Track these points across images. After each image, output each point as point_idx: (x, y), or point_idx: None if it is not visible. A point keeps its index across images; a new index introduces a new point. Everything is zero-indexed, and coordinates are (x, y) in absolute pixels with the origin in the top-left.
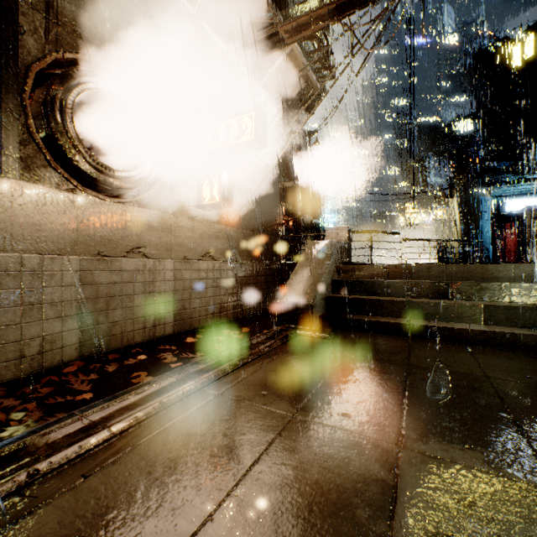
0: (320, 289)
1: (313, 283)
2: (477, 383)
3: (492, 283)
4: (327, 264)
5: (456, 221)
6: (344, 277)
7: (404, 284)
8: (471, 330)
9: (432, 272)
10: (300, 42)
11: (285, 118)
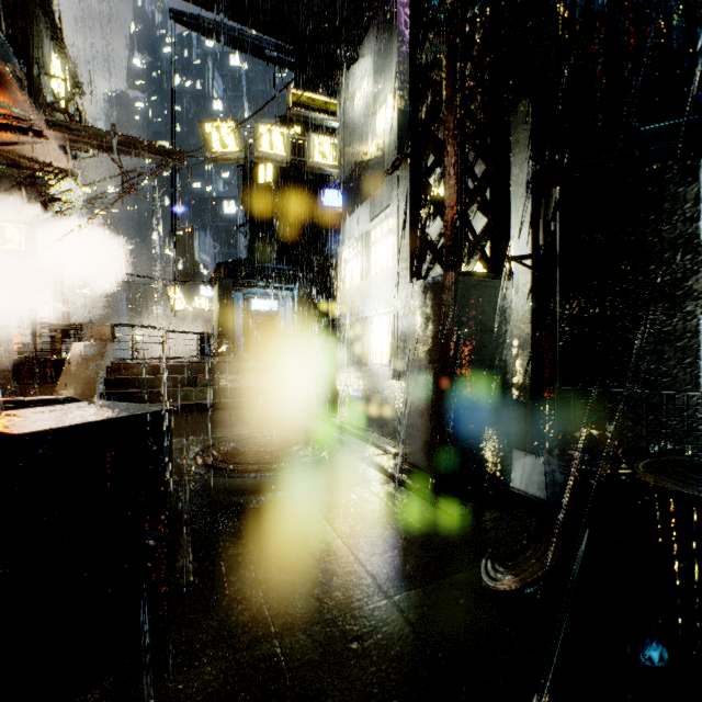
0: (97, 387)
1: (89, 382)
2: (200, 424)
3: (219, 375)
4: (101, 366)
5: (215, 311)
6: (115, 375)
7: (167, 378)
8: (205, 403)
9: (186, 369)
10: (48, 109)
11: (29, 194)
